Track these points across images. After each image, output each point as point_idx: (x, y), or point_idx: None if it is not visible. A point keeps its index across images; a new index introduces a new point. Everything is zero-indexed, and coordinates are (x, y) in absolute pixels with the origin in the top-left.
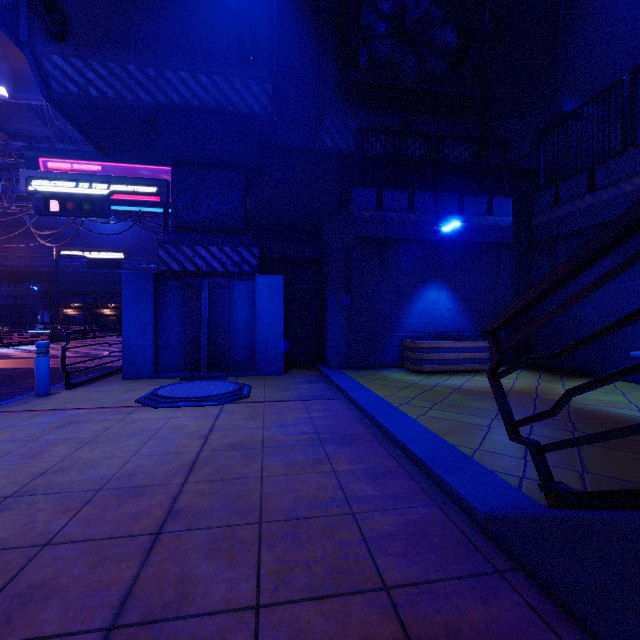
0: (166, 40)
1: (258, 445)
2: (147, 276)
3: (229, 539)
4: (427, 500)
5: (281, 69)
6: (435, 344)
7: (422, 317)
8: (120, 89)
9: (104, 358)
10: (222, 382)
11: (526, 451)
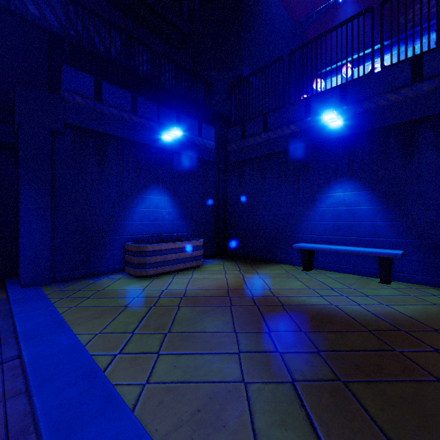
0: None
1: None
2: None
3: None
4: None
5: None
6: (158, 246)
7: (145, 219)
8: None
9: None
10: None
11: None
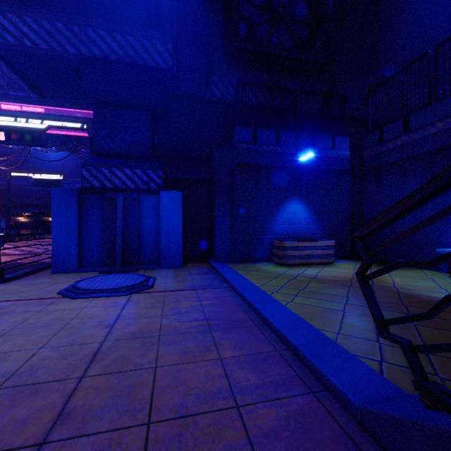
0: (88, 4)
1: (156, 333)
2: (72, 191)
3: (115, 448)
4: (303, 387)
5: (180, 33)
6: (296, 244)
7: (286, 224)
8: (50, 42)
9: (43, 255)
10: (132, 275)
11: (377, 334)
